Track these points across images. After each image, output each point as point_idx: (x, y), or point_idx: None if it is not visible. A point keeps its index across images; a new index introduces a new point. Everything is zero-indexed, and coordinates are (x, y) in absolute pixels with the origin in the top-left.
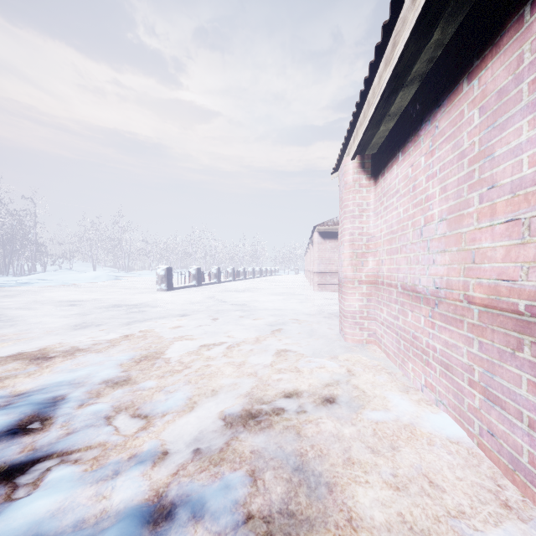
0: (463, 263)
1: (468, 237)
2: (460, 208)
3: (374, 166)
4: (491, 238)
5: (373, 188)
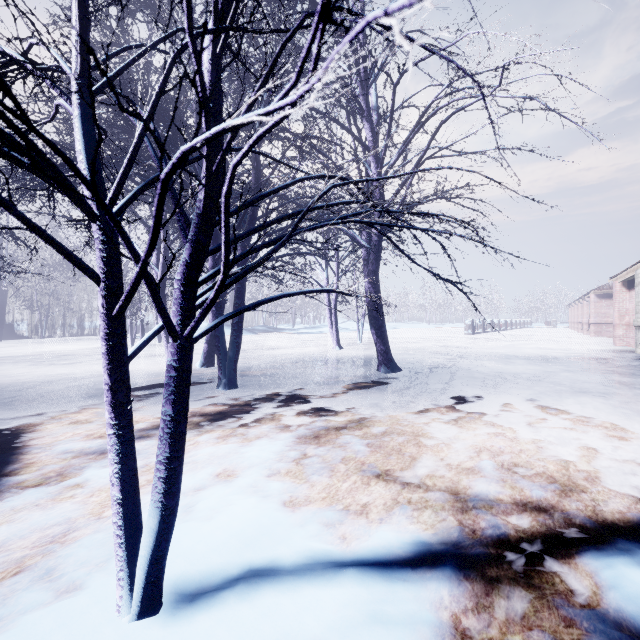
0: None
1: None
2: None
3: (628, 285)
4: None
5: (628, 293)
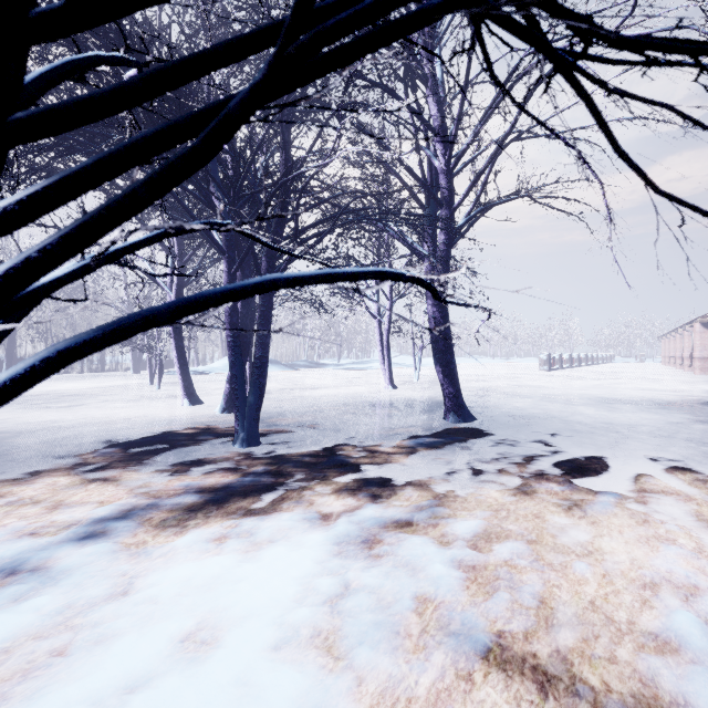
0: None
1: None
2: None
3: None
4: None
5: None
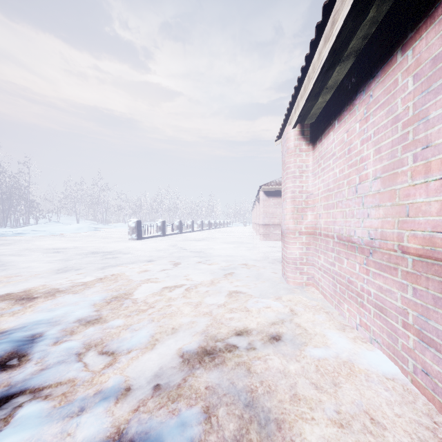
0: (397, 216)
1: (402, 193)
2: (394, 167)
3: (312, 133)
4: (425, 193)
5: (311, 153)
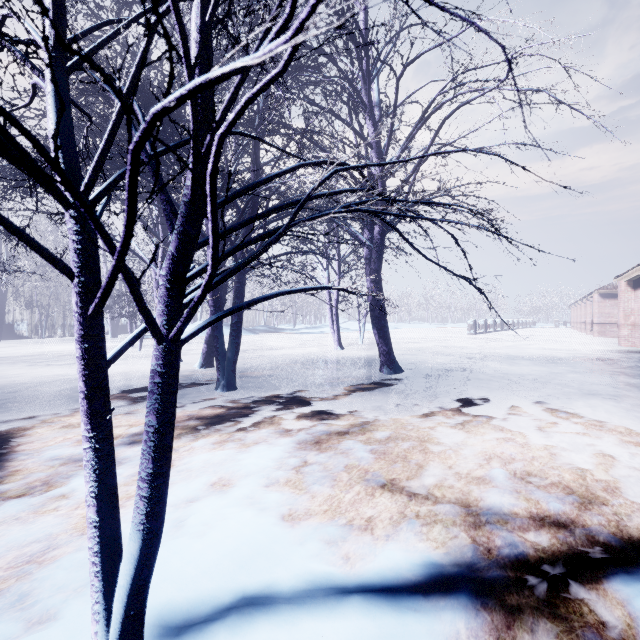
0: None
1: None
2: None
3: (634, 284)
4: None
5: (633, 292)
